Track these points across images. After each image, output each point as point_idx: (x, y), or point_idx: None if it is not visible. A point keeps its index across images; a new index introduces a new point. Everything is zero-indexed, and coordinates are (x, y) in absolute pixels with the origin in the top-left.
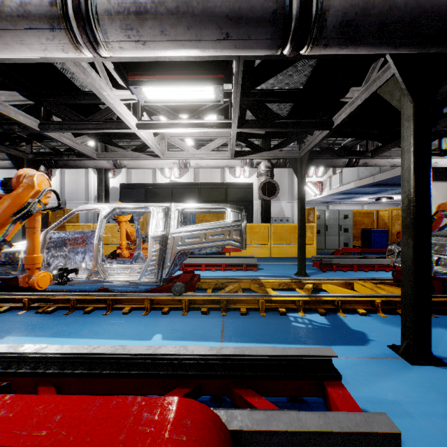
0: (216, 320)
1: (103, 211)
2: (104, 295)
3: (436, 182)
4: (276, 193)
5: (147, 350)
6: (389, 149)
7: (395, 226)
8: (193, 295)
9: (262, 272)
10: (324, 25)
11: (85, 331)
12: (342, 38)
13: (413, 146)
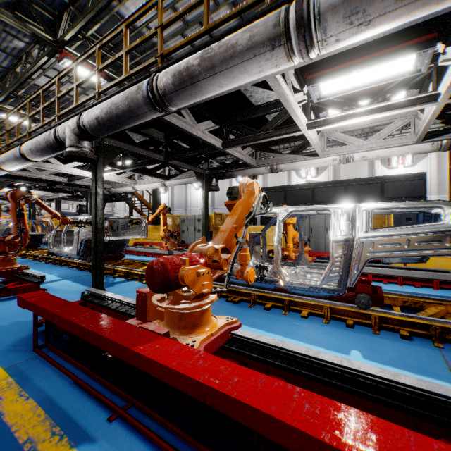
0: (428, 351)
1: (280, 215)
2: (280, 294)
3: None
4: None
5: (382, 373)
6: None
7: None
8: (385, 311)
9: None
10: None
11: (274, 327)
12: None
13: None
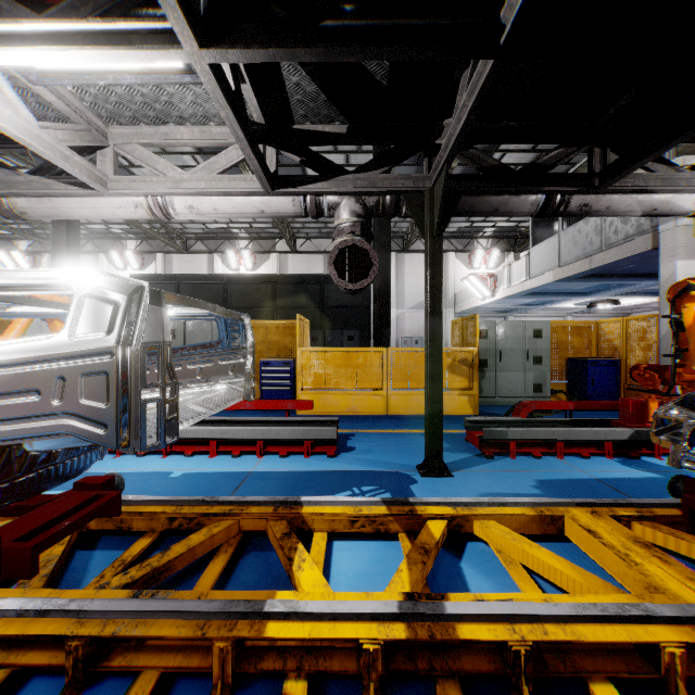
0: None
1: None
2: None
3: None
4: (371, 272)
5: None
6: (651, 154)
7: (635, 353)
8: None
9: (346, 458)
10: None
11: None
12: None
13: None
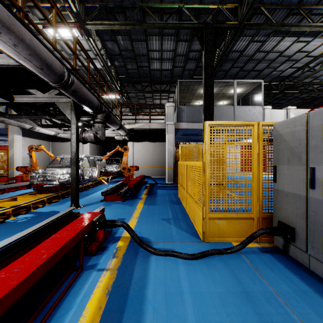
0: None
1: None
2: None
3: (26, 137)
4: None
5: (16, 238)
6: (26, 118)
7: None
8: None
9: None
10: (71, 88)
11: None
12: (72, 93)
13: (76, 134)
